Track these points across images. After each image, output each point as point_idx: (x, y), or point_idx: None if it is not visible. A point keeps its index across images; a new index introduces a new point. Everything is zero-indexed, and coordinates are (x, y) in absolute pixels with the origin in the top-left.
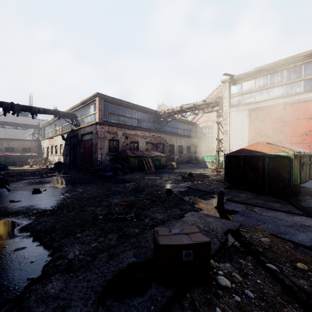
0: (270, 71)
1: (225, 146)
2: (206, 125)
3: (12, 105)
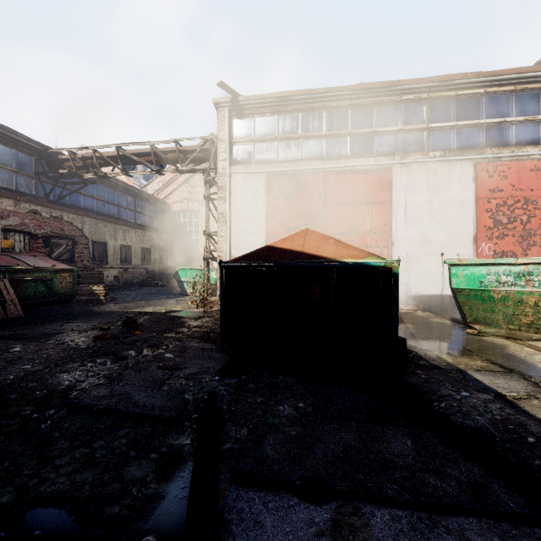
0: (302, 106)
1: (223, 249)
2: (186, 208)
3: None
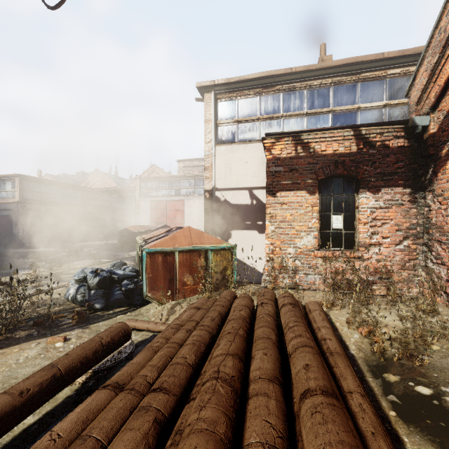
0: (161, 179)
1: (138, 224)
2: None
3: None
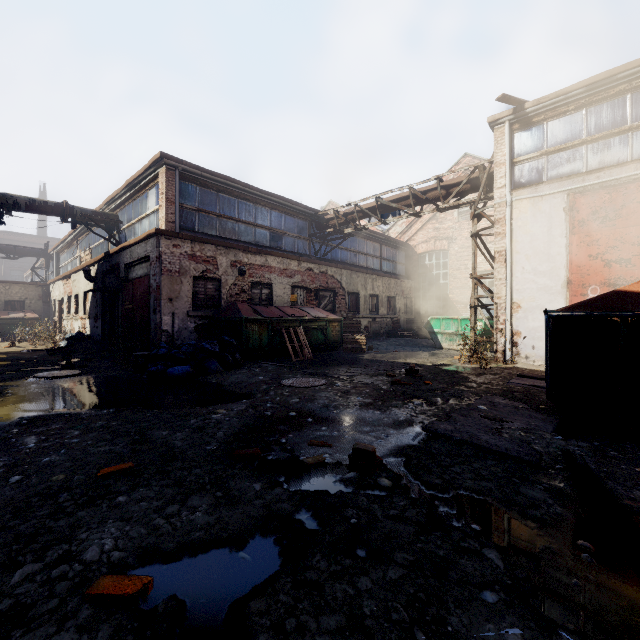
0: (634, 83)
1: (500, 294)
2: (432, 249)
3: None
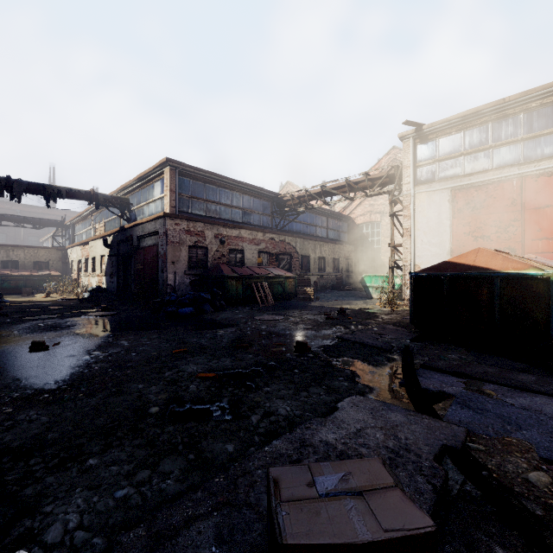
0: (492, 116)
1: (407, 259)
2: (368, 220)
3: (9, 181)
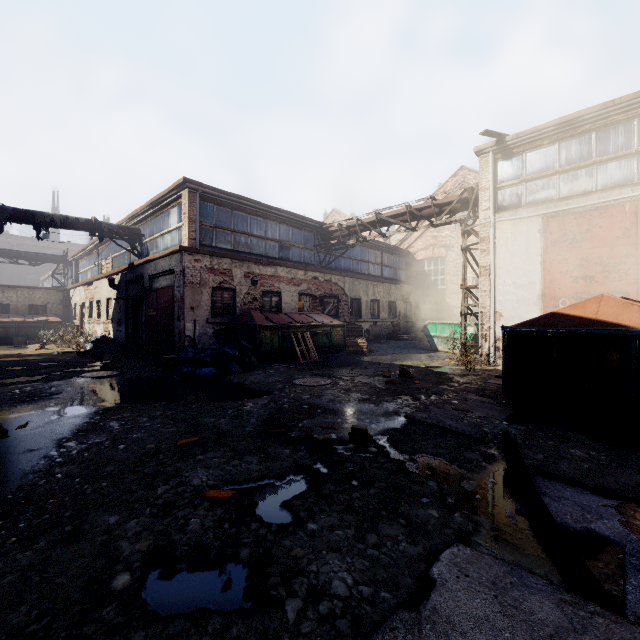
0: (597, 123)
1: (485, 304)
2: (430, 256)
3: None
